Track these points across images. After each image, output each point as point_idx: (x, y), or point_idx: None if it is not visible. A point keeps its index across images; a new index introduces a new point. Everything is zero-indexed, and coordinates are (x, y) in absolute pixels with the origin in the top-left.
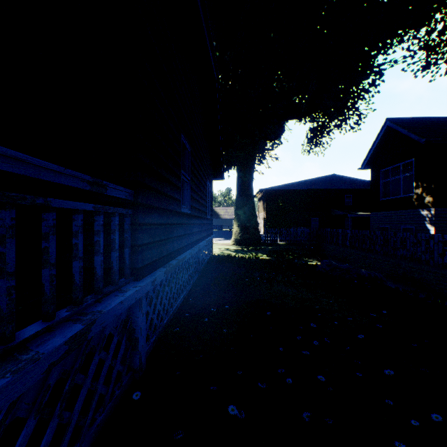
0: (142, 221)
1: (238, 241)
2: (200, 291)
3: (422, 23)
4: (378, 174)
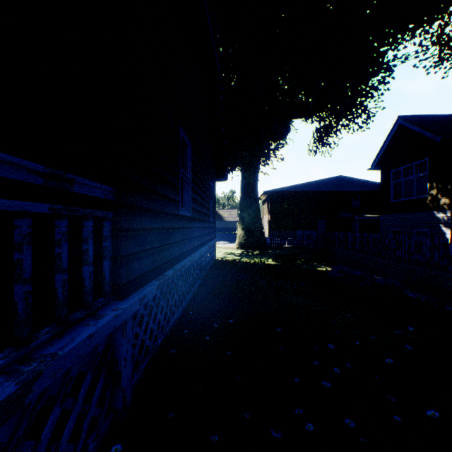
0: (128, 226)
1: (242, 244)
2: (201, 302)
3: (436, 16)
4: (389, 174)
